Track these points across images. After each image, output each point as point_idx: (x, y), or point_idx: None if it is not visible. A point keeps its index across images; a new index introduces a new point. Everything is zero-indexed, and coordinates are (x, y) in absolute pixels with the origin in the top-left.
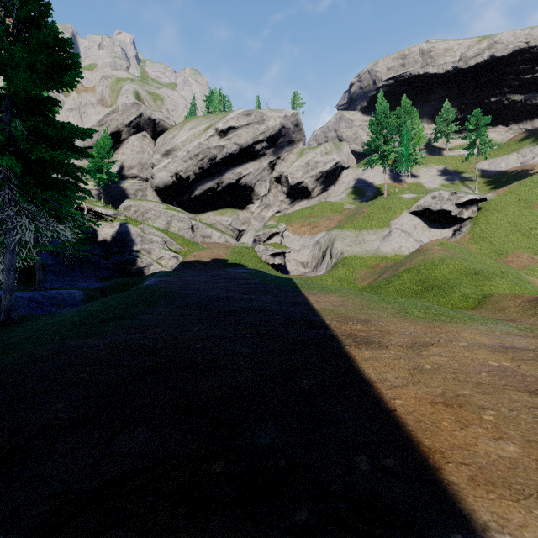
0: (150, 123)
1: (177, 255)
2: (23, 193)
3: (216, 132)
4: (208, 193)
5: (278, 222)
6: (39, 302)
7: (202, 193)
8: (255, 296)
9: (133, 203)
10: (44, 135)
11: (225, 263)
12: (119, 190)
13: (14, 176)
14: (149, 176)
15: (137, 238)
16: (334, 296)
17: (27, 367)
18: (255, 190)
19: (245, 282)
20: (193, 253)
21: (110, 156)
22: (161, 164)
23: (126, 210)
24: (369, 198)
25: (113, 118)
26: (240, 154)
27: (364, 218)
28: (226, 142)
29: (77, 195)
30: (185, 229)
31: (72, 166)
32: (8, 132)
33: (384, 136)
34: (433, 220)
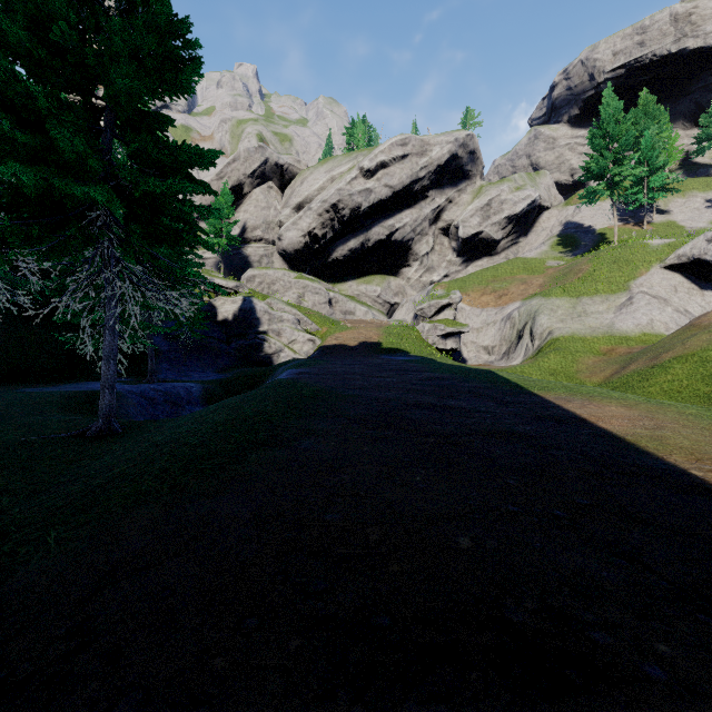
0: (276, 170)
1: (314, 338)
2: (126, 247)
3: (360, 172)
4: (350, 255)
5: (447, 290)
6: (151, 398)
7: (341, 256)
8: (465, 402)
9: (257, 273)
10: (153, 163)
11: (379, 348)
12: (241, 257)
13: (115, 223)
14: (276, 237)
15: (264, 316)
16: (613, 405)
17: (94, 594)
18: (413, 248)
19: (425, 375)
20: (334, 335)
21: (231, 216)
22: (291, 221)
23: (249, 282)
24: (587, 250)
25: (233, 168)
26: (393, 199)
27: (583, 278)
28: (374, 185)
29: (194, 261)
30: (321, 303)
31: (189, 205)
32: (108, 160)
33: (614, 153)
34: (708, 277)
